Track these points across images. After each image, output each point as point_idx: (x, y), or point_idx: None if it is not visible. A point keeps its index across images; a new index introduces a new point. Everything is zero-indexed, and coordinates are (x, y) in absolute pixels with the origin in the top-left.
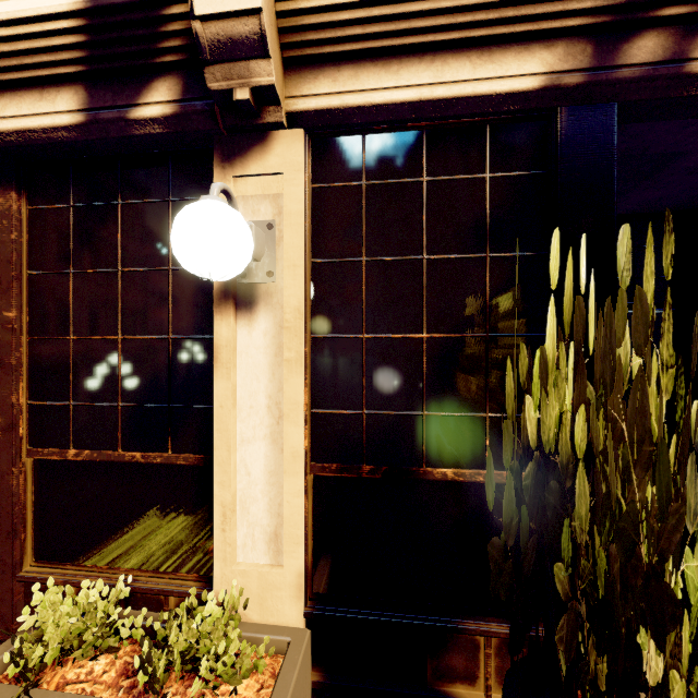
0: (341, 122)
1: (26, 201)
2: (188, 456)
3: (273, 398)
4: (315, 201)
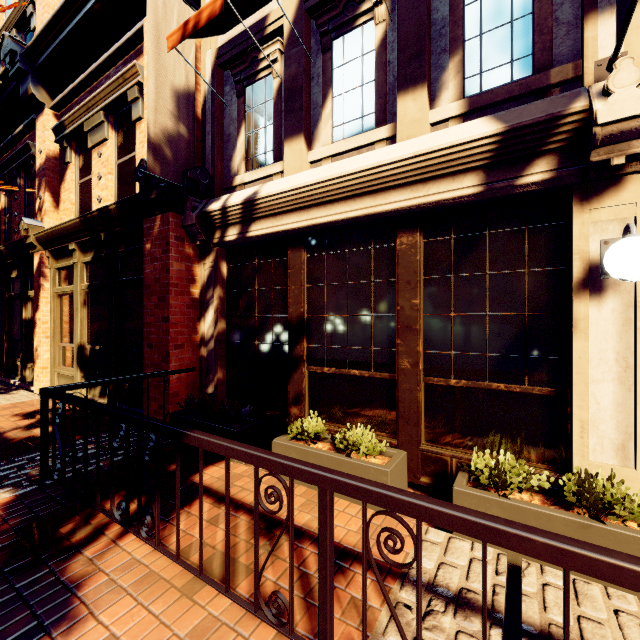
0: None
1: (422, 237)
2: (541, 389)
3: (620, 354)
4: None
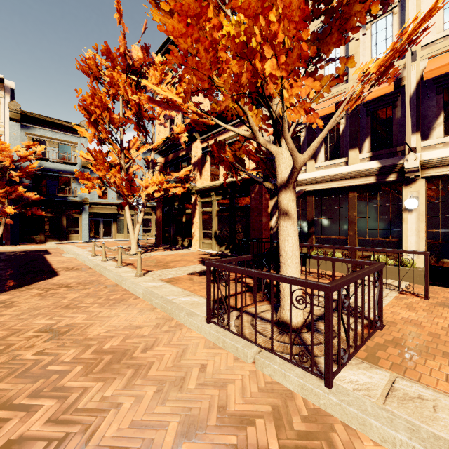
0: (434, 177)
1: (357, 193)
2: (395, 239)
3: (416, 228)
4: (427, 191)
